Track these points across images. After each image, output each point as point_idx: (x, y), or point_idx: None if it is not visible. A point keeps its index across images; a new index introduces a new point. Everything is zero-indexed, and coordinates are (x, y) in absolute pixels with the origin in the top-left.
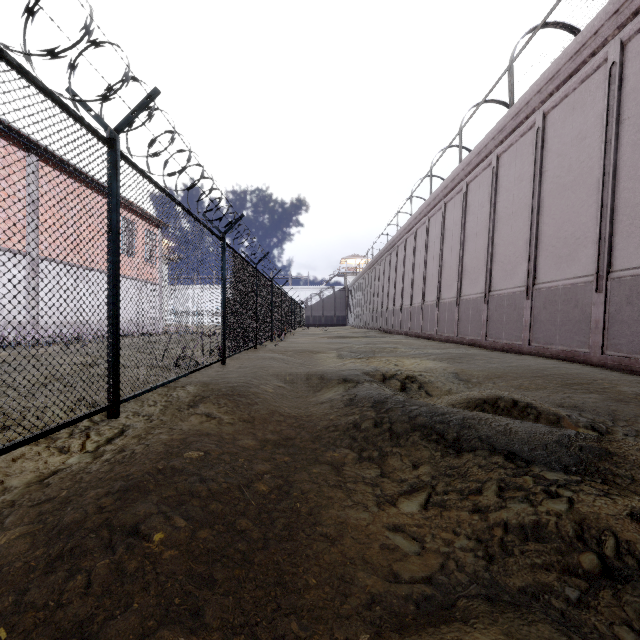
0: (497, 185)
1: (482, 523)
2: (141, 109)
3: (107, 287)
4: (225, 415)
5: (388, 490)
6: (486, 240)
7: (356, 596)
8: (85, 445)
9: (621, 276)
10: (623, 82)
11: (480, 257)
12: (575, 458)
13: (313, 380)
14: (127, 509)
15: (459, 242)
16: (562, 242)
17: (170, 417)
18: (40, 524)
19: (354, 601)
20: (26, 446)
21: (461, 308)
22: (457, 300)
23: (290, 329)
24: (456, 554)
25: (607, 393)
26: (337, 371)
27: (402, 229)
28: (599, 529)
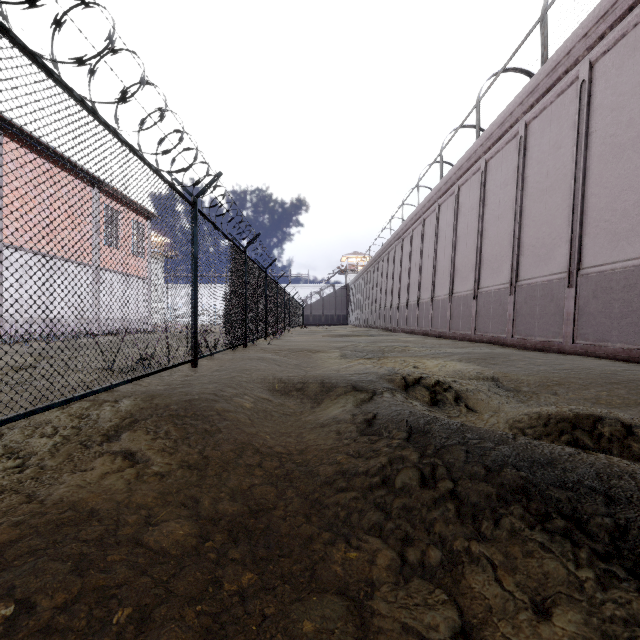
0: (525, 158)
1: None
2: None
3: None
4: (158, 456)
5: None
6: (511, 222)
7: None
8: None
9: None
10: None
11: (503, 242)
12: None
13: (311, 388)
14: None
15: (476, 228)
16: (620, 215)
17: (60, 461)
18: None
19: None
20: None
21: (480, 302)
22: (474, 293)
23: (288, 327)
24: None
25: None
26: (343, 376)
27: (408, 220)
28: None
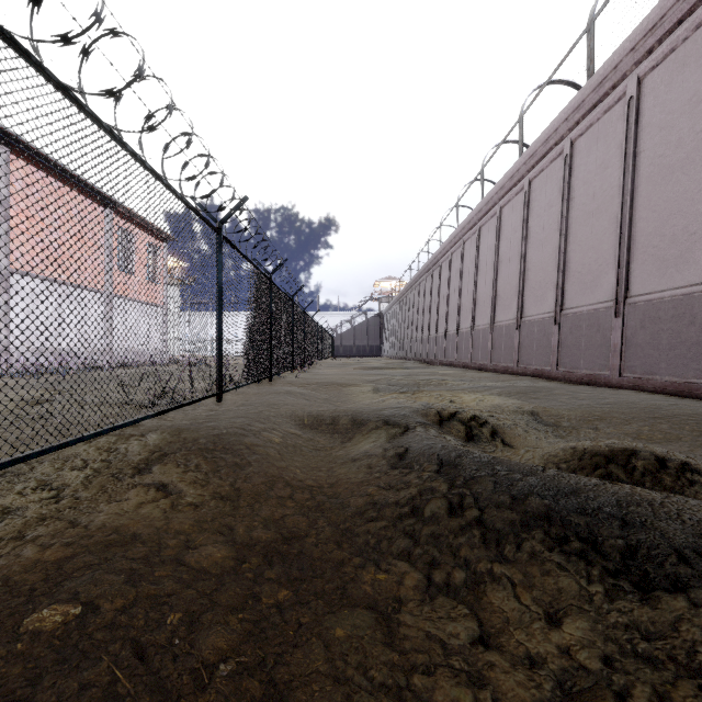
0: (571, 178)
1: None
2: None
3: None
4: (190, 488)
5: (511, 701)
6: (556, 247)
7: None
8: None
9: None
10: None
11: (548, 268)
12: None
13: (341, 423)
14: None
15: (519, 252)
16: (668, 240)
17: (94, 493)
18: None
19: None
20: None
21: (523, 332)
22: (517, 322)
23: (316, 359)
24: None
25: None
26: (375, 410)
27: (447, 242)
28: None
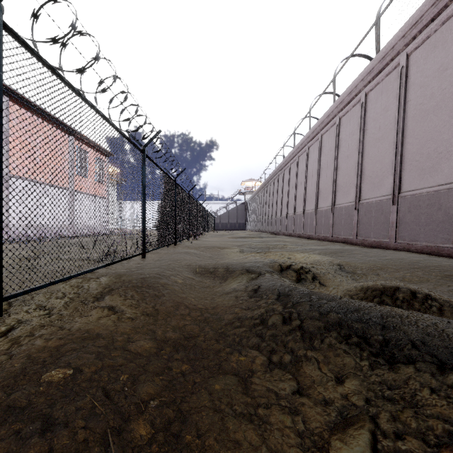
0: (365, 116)
1: None
2: None
3: None
4: (128, 309)
5: (313, 422)
6: (356, 160)
7: None
8: None
9: None
10: None
11: (351, 174)
12: None
13: (219, 271)
14: None
15: (333, 163)
16: (425, 157)
17: (71, 311)
18: None
19: None
20: None
21: (335, 214)
22: (332, 208)
23: (204, 231)
24: None
25: None
26: (240, 263)
27: (287, 157)
28: None
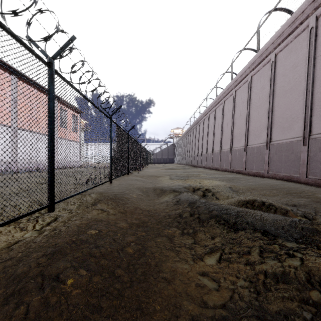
0: (251, 91)
1: (252, 271)
2: (65, 47)
3: (47, 142)
4: (111, 210)
5: (198, 251)
6: (245, 119)
7: (183, 317)
8: (35, 226)
9: (316, 137)
10: (317, 37)
11: (242, 128)
12: (300, 234)
13: (157, 191)
14: (53, 265)
15: (231, 120)
16: (285, 120)
17: (82, 211)
18: (4, 274)
19: (182, 320)
20: (3, 227)
21: (232, 154)
22: (230, 150)
23: (145, 165)
24: (238, 290)
25: (310, 198)
26: (169, 186)
27: (202, 114)
28: (320, 276)
